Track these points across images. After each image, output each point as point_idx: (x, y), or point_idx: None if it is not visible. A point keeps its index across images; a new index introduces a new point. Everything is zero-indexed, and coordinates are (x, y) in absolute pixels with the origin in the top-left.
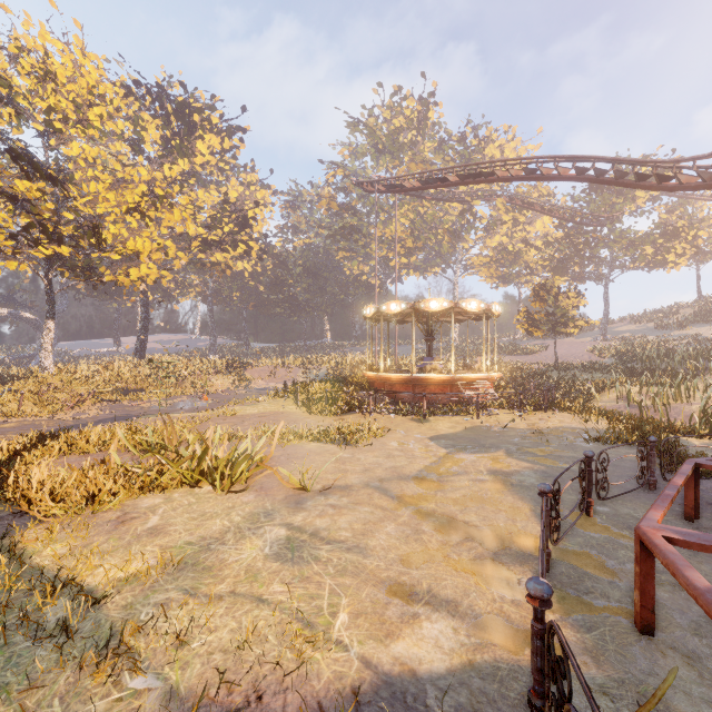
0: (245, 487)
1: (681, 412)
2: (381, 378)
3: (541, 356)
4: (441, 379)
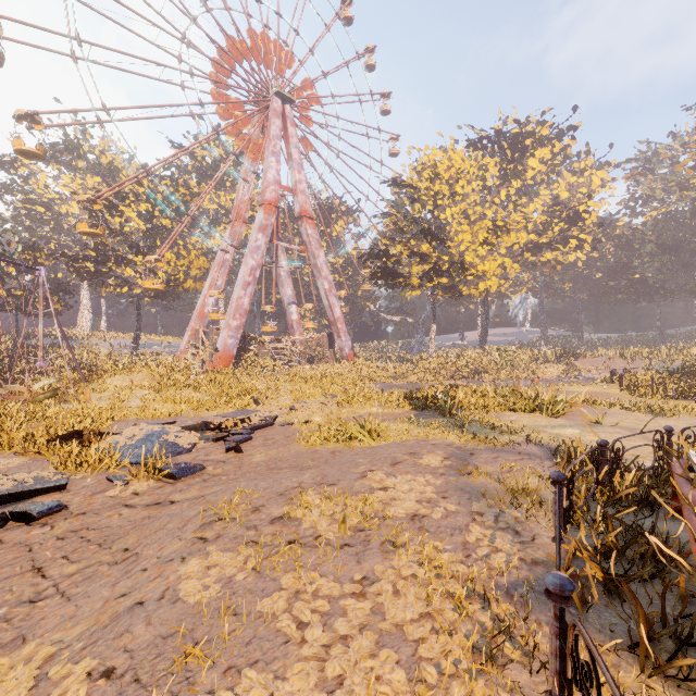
0: (559, 415)
1: None
2: None
3: None
4: None
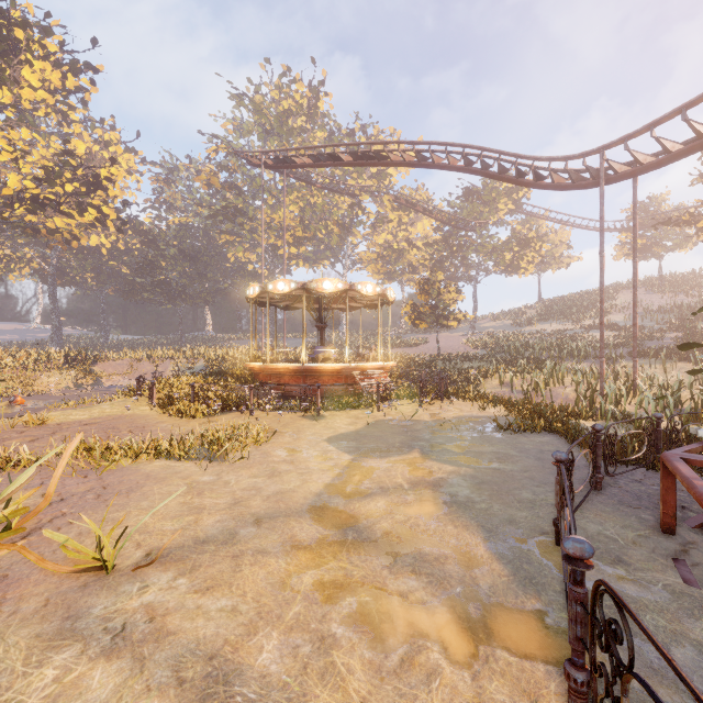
0: None
1: (558, 395)
2: (266, 369)
3: (424, 348)
4: (335, 369)
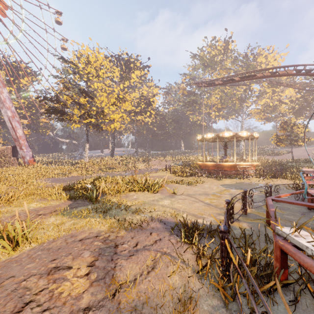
0: (157, 192)
1: None
2: (204, 164)
3: (285, 156)
4: (229, 165)
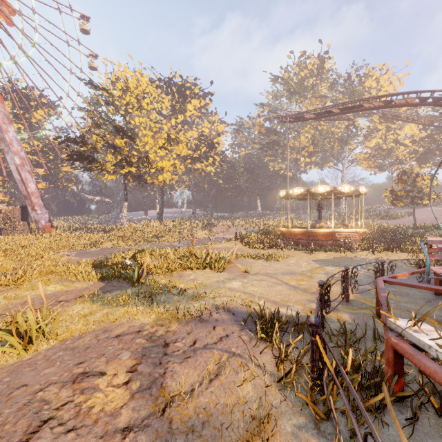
0: (223, 270)
1: None
2: (289, 231)
3: (405, 220)
4: (325, 232)
